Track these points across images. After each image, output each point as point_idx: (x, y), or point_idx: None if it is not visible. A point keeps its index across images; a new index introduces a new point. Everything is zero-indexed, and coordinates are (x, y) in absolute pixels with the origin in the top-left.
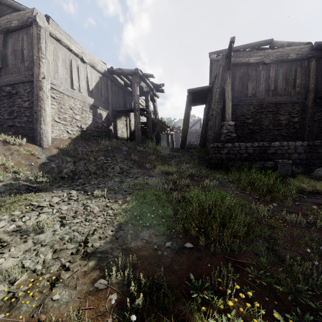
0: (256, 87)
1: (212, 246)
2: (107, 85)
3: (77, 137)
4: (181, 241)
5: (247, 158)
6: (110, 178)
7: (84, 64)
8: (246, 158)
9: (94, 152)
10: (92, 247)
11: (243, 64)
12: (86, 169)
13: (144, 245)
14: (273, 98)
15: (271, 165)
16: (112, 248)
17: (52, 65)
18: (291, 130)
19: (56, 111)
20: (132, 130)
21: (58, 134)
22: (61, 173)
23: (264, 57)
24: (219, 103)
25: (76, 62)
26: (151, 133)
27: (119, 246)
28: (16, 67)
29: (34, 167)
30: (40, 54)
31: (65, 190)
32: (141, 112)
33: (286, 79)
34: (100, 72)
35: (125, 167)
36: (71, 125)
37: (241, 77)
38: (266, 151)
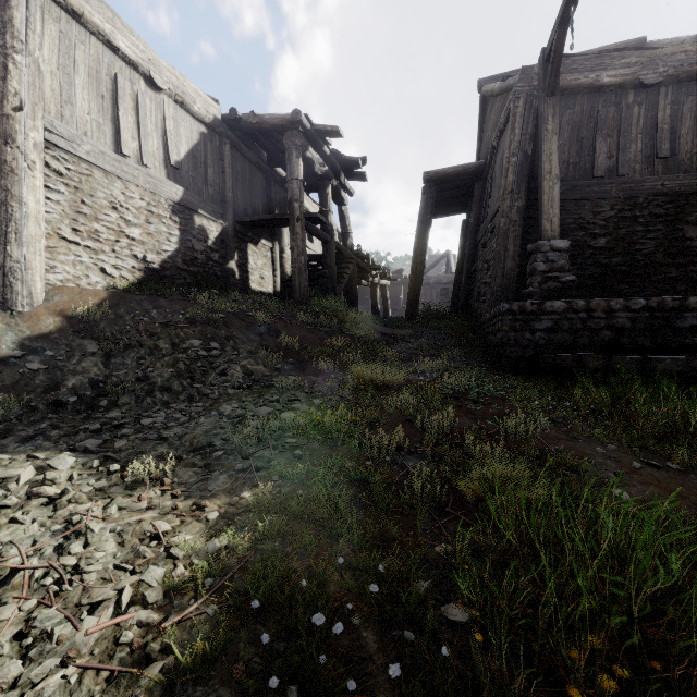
0: (619, 151)
1: None
2: (223, 157)
3: (129, 286)
4: None
5: (614, 342)
6: (209, 405)
7: (157, 93)
8: (610, 344)
9: (173, 326)
10: None
11: (582, 90)
12: (139, 377)
13: None
14: (668, 179)
15: None
16: None
17: (54, 81)
18: None
19: (66, 210)
20: (288, 274)
21: (70, 276)
22: (56, 389)
23: (643, 68)
24: (517, 196)
25: (131, 84)
26: (333, 279)
27: None
28: None
29: None
30: (8, 38)
31: (42, 452)
32: (309, 226)
33: None
34: (202, 120)
35: (260, 368)
36: (113, 251)
37: (575, 126)
38: (671, 323)
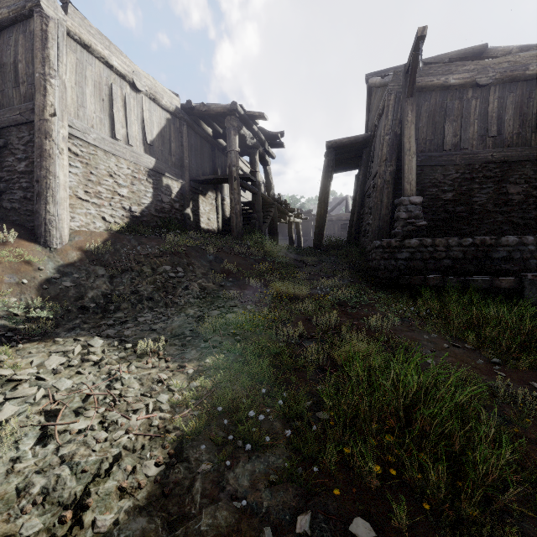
0: (462, 132)
1: (429, 531)
2: (182, 135)
3: (121, 229)
4: (337, 507)
5: (451, 268)
6: (179, 309)
7: (138, 93)
8: (448, 269)
9: (151, 256)
10: (92, 531)
11: (436, 88)
12: (133, 291)
13: (235, 524)
14: (496, 151)
15: (510, 284)
16: (147, 536)
17: (73, 93)
18: (530, 213)
19: (81, 179)
20: (227, 216)
21: (84, 223)
22: (82, 299)
23: (478, 73)
24: (389, 164)
25: (121, 90)
26: (260, 220)
27: (167, 526)
28: (5, 97)
29: (27, 288)
30: (47, 68)
31: (81, 337)
32: (243, 183)
33: (520, 115)
34: (167, 109)
35: (210, 285)
36: (110, 205)
37: (431, 113)
38: (489, 255)
